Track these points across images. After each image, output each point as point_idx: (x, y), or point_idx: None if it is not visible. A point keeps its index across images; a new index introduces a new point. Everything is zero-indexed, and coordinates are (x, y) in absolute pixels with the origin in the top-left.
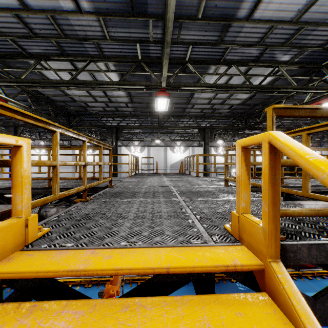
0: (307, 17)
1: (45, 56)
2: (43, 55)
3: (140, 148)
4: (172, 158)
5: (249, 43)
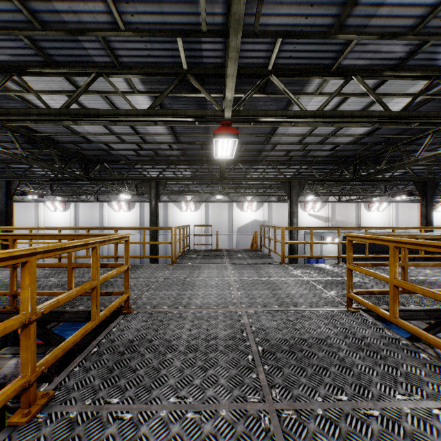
0: None
1: (19, 67)
2: (16, 66)
3: (195, 204)
4: (240, 219)
5: (393, 30)
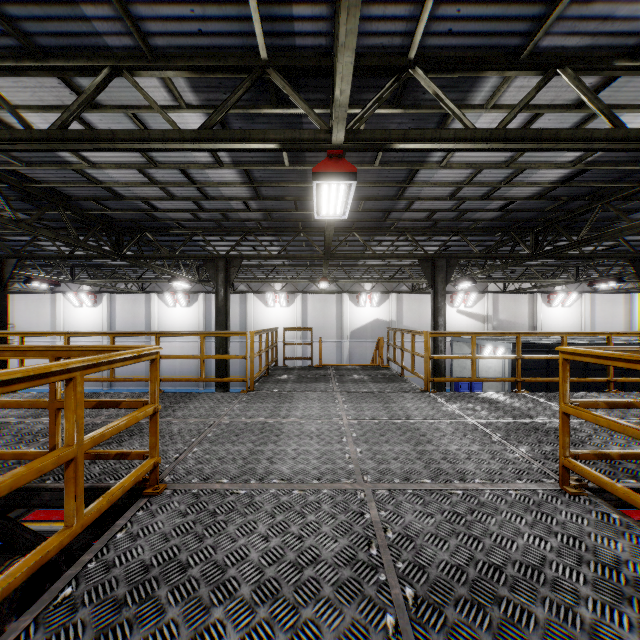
0: None
1: None
2: None
3: (287, 296)
4: (354, 318)
5: None
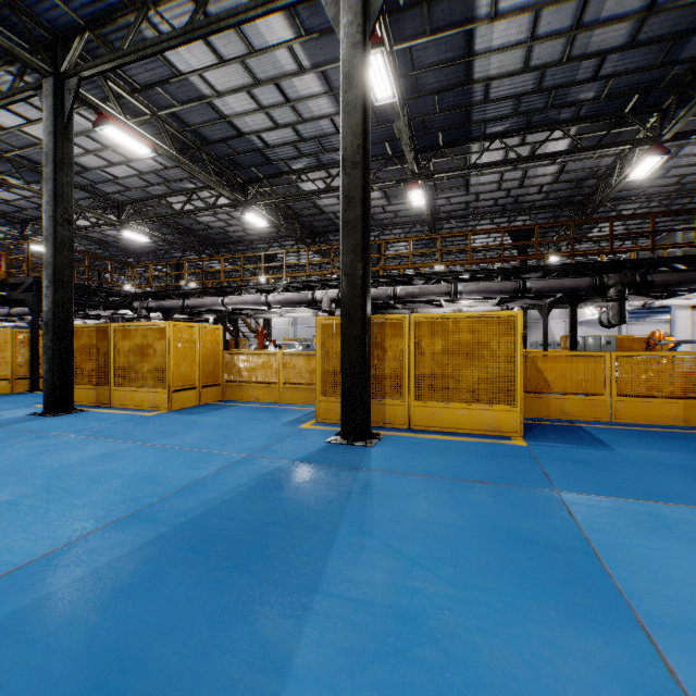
0: (145, 170)
1: None
2: None
3: None
4: None
5: (147, 185)
